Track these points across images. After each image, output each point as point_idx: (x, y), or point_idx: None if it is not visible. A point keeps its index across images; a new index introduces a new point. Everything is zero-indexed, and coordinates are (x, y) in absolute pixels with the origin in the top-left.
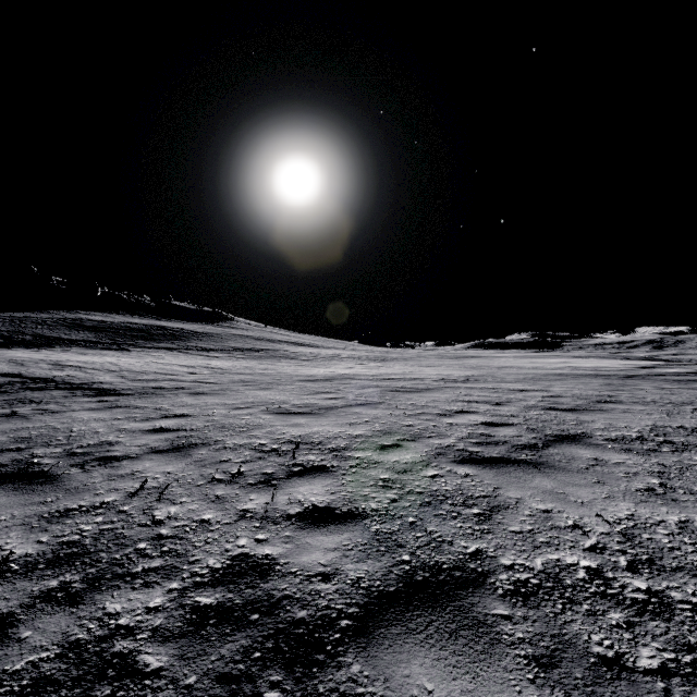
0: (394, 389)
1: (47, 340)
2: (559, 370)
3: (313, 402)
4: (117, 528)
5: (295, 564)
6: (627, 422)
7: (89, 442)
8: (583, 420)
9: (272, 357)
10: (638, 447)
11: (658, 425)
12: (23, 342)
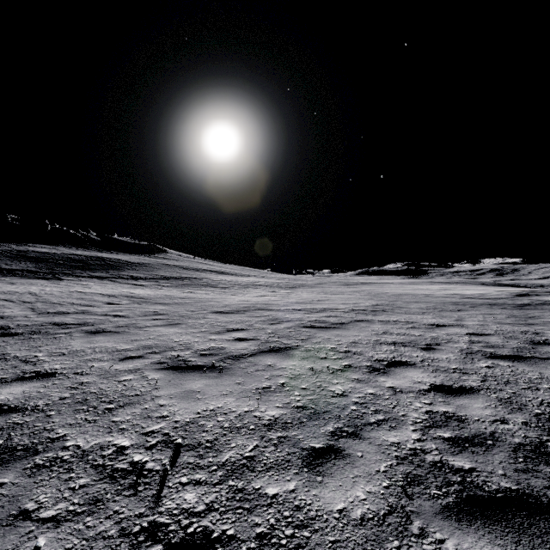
0: (308, 324)
1: None
2: (451, 298)
3: (219, 346)
4: None
5: None
6: None
7: None
8: None
9: (194, 285)
10: None
11: None
12: None
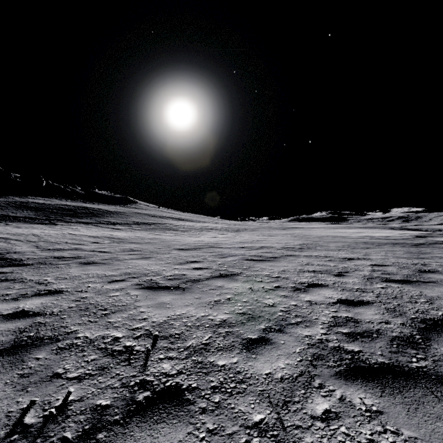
0: (249, 258)
1: None
2: (362, 239)
3: (181, 273)
4: None
5: None
6: None
7: None
8: (430, 296)
9: (160, 229)
10: None
11: None
12: None
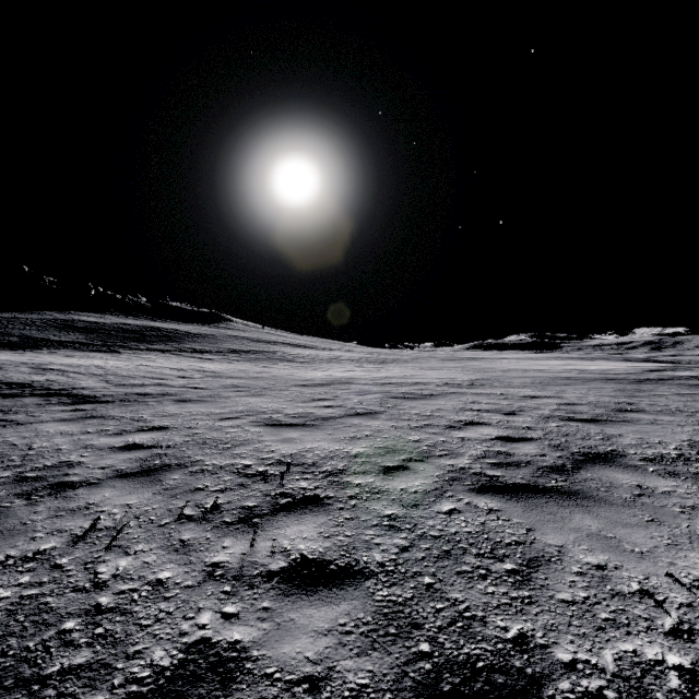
0: (396, 395)
1: (34, 341)
2: (566, 374)
3: (308, 411)
4: (43, 595)
5: (273, 660)
6: (660, 436)
7: (46, 463)
8: (609, 434)
9: (268, 359)
10: (683, 469)
11: (695, 440)
12: (9, 344)
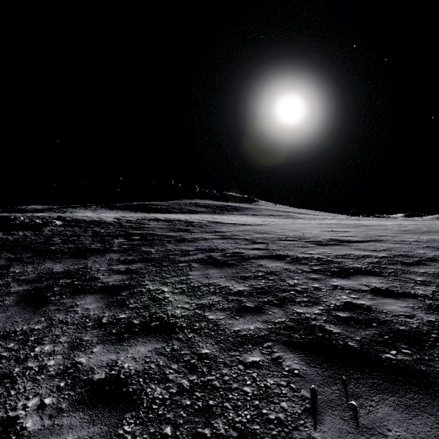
0: (366, 225)
1: (192, 211)
2: None
3: (328, 226)
4: (299, 236)
5: (343, 239)
6: None
7: (267, 230)
8: None
9: (291, 218)
10: None
11: None
12: (186, 212)
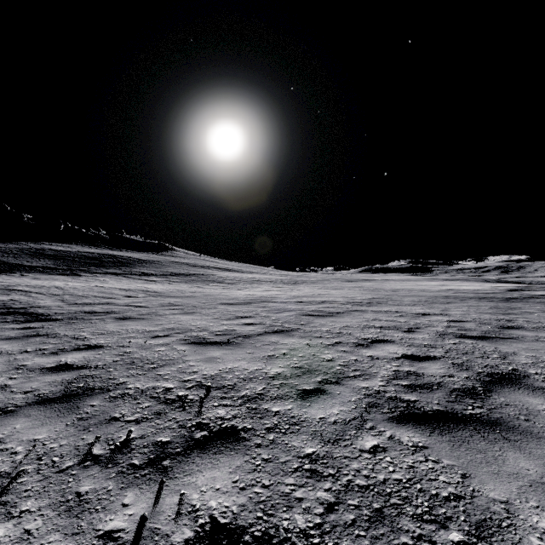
0: (308, 313)
1: (10, 266)
2: (444, 293)
3: (231, 328)
4: None
5: None
6: None
7: None
8: (504, 352)
9: (202, 281)
10: None
11: None
12: None
